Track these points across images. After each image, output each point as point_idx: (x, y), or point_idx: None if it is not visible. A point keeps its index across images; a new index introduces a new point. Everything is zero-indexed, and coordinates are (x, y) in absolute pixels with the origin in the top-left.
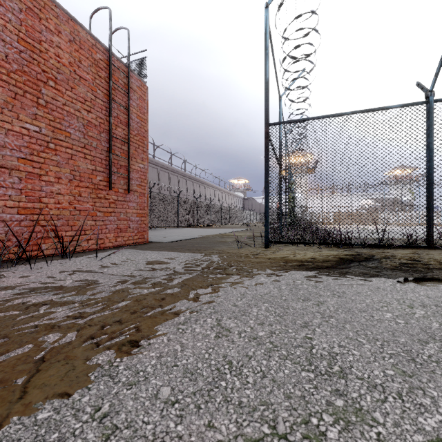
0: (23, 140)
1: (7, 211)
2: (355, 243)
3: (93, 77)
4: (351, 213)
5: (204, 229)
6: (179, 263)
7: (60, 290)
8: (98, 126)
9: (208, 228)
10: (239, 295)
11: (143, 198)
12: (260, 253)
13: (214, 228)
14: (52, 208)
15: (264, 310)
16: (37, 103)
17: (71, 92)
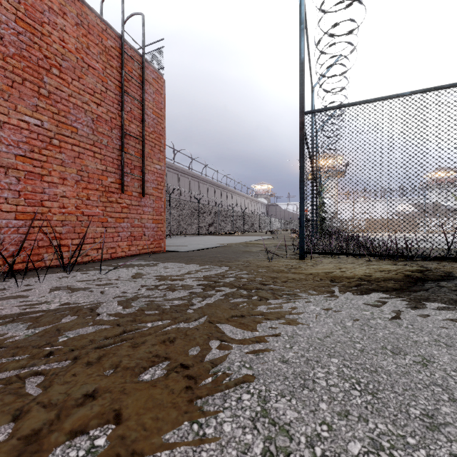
0: (21, 135)
1: (2, 216)
2: (415, 255)
3: (103, 66)
4: (387, 219)
5: (226, 237)
6: (199, 279)
7: (35, 320)
8: (109, 121)
9: (231, 235)
10: (287, 339)
11: (159, 203)
12: (296, 267)
13: (236, 236)
14: (56, 212)
15: (337, 374)
16: (38, 93)
17: (78, 82)
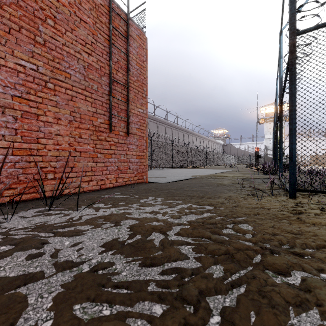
0: (18, 78)
1: None
2: None
3: (94, 21)
4: None
5: (193, 170)
6: (185, 230)
7: None
8: (99, 69)
9: (197, 168)
10: None
11: (142, 141)
12: (302, 211)
13: (202, 169)
14: (51, 149)
15: None
16: (34, 40)
17: (71, 33)
